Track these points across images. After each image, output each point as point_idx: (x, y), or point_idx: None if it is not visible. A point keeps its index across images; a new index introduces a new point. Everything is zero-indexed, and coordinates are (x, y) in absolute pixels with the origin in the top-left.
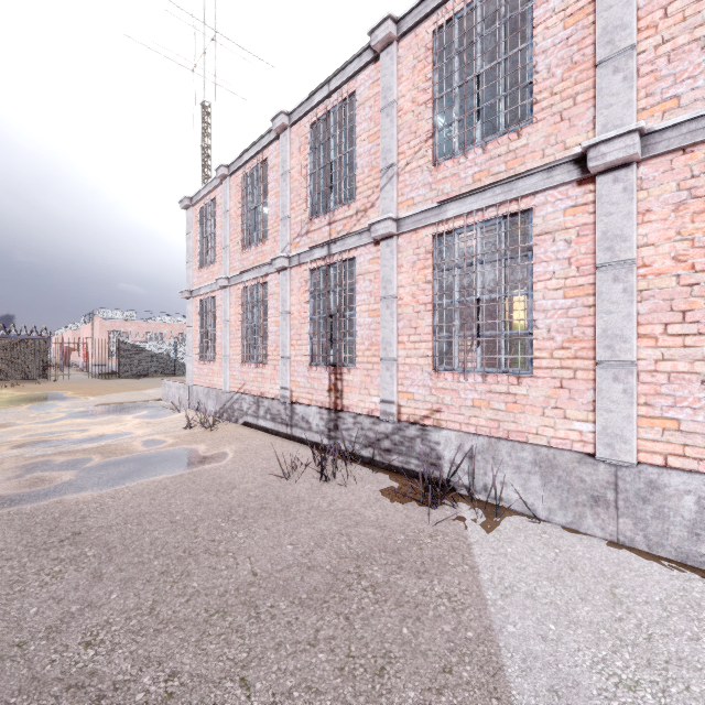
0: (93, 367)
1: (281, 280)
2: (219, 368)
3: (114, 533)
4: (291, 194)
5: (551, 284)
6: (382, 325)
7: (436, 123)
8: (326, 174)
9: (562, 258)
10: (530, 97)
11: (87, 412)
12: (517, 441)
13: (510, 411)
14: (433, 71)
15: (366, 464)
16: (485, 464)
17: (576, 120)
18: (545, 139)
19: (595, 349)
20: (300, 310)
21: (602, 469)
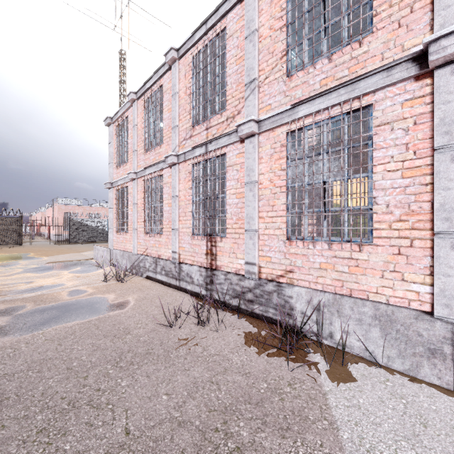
0: (53, 236)
1: (172, 172)
2: (130, 237)
3: (13, 381)
4: (179, 109)
5: (390, 167)
6: (246, 204)
7: (290, 42)
8: (204, 91)
9: (400, 144)
10: (370, 11)
11: (38, 268)
12: (358, 298)
13: (352, 273)
14: (287, 2)
15: (234, 311)
16: (330, 315)
17: (413, 25)
18: (384, 44)
19: (432, 221)
20: (185, 194)
21: (438, 326)
